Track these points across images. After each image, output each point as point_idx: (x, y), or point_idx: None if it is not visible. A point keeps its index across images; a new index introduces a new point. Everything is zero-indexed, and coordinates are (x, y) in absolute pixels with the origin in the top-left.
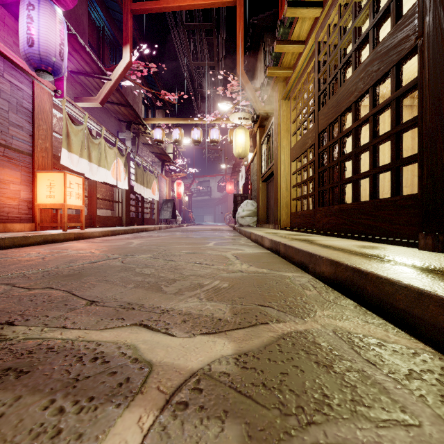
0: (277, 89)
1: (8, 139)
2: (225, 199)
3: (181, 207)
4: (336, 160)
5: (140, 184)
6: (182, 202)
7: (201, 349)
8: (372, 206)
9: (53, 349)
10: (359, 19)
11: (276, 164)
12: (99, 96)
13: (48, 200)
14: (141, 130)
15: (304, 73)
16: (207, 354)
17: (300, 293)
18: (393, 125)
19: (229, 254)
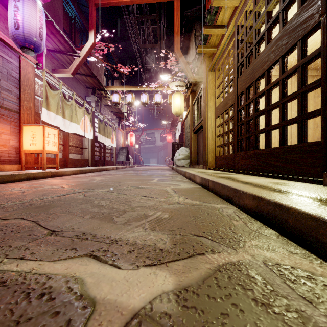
0: (205, 63)
1: (0, 100)
2: (165, 146)
3: (133, 152)
4: (252, 116)
5: (102, 135)
6: (134, 149)
7: (144, 283)
8: (282, 151)
9: (5, 283)
10: (271, 5)
11: (204, 119)
12: (71, 68)
13: (31, 146)
14: (103, 95)
15: (226, 50)
16: (149, 290)
17: (228, 223)
18: (300, 87)
19: (169, 189)
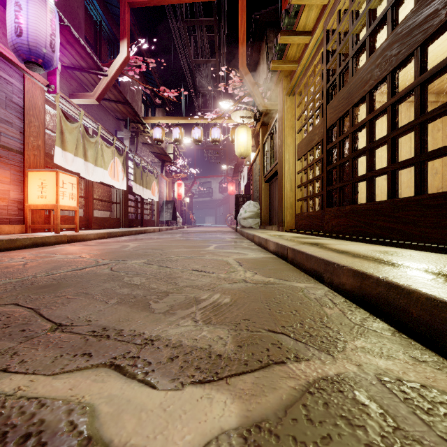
0: (281, 84)
1: None
2: (226, 200)
3: (182, 209)
4: (348, 156)
5: (139, 185)
6: (183, 204)
7: (191, 414)
8: (392, 206)
9: None
10: None
11: (280, 163)
12: (95, 92)
13: (39, 200)
14: (140, 129)
15: (310, 66)
16: (199, 427)
17: (318, 312)
18: (417, 115)
19: (231, 260)
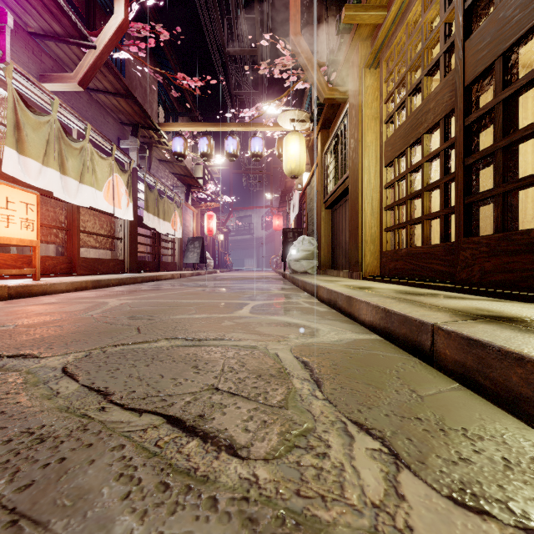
0: (357, 52)
1: None
2: (270, 238)
3: (214, 248)
4: None
5: (153, 215)
6: (216, 242)
7: None
8: None
9: None
10: None
11: (354, 174)
12: (77, 72)
13: None
14: (154, 139)
15: None
16: None
17: None
18: None
19: (287, 353)
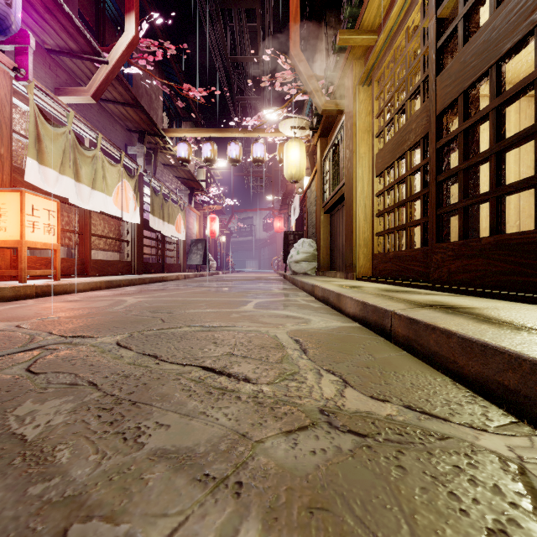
0: (351, 70)
1: None
2: (272, 240)
3: (216, 250)
4: (487, 151)
5: (158, 218)
6: (218, 244)
7: None
8: None
9: None
10: None
11: (349, 182)
12: (91, 86)
13: None
14: (159, 145)
15: (400, 30)
16: None
17: None
18: None
19: (284, 335)
